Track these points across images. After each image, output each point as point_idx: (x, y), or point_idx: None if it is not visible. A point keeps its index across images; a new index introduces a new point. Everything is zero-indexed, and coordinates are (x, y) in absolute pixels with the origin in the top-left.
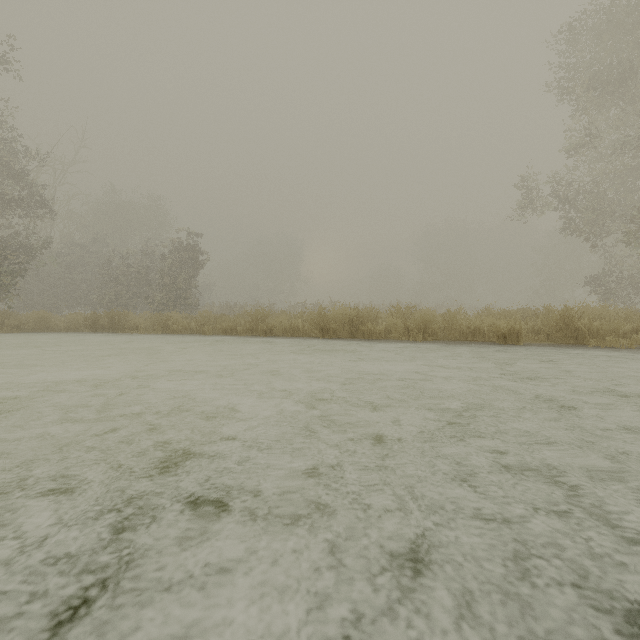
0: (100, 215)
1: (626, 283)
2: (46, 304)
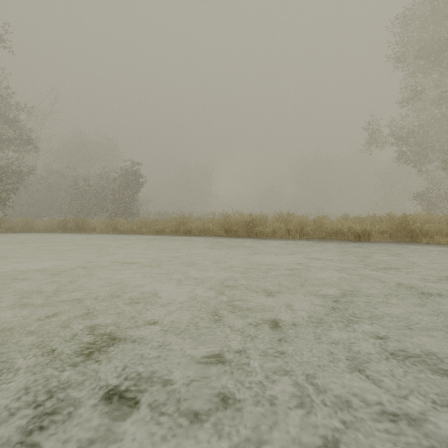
0: (70, 150)
1: (443, 198)
2: (32, 213)
